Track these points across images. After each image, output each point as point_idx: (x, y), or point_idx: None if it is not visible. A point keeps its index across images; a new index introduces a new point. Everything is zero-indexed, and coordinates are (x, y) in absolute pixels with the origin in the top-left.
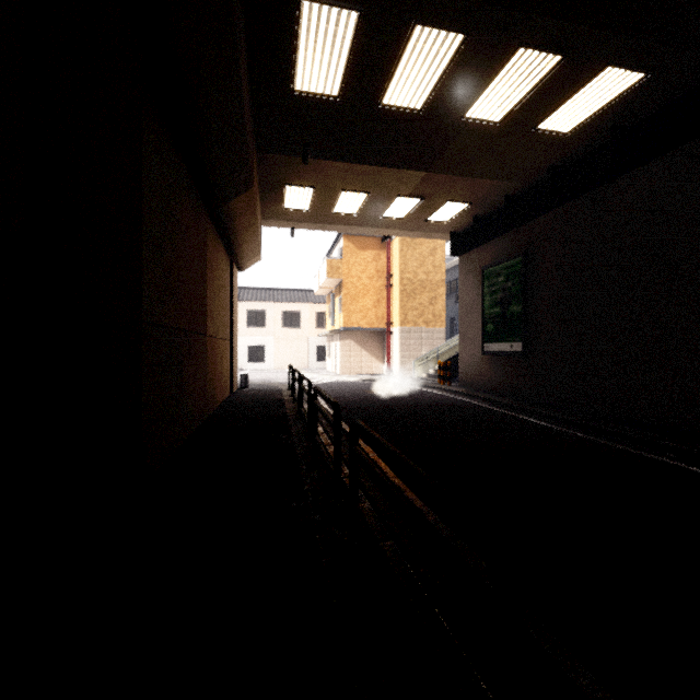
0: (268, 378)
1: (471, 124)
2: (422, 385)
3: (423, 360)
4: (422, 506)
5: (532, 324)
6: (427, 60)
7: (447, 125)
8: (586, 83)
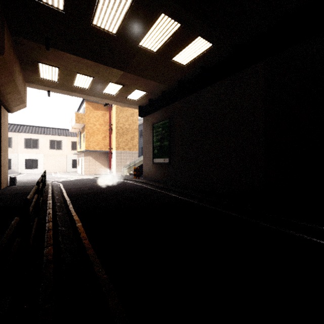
0: (36, 178)
1: (143, 49)
2: (125, 179)
3: (128, 166)
4: (95, 259)
5: (172, 150)
6: (115, 4)
7: (131, 47)
8: (191, 42)
